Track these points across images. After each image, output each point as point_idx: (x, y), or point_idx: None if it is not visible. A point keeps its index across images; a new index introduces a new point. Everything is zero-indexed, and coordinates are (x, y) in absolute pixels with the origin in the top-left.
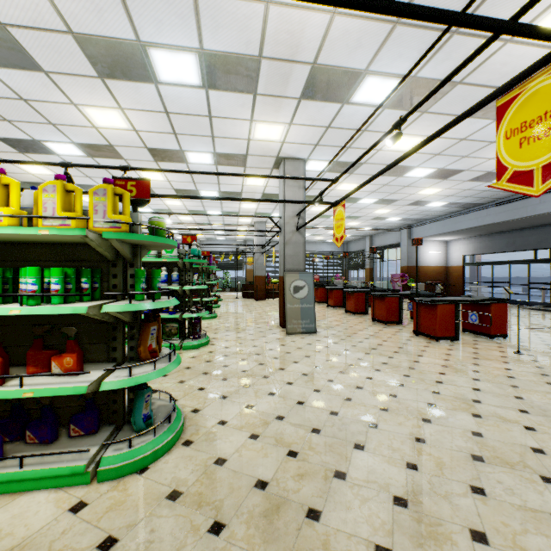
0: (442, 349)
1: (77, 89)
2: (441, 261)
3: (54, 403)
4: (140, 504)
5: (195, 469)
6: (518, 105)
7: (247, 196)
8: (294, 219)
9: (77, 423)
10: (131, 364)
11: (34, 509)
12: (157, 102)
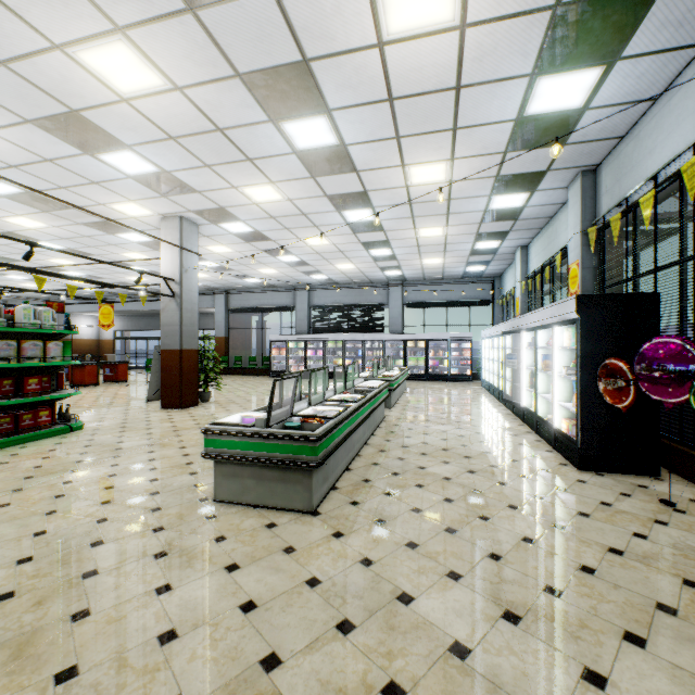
0: (89, 389)
1: None
2: (95, 334)
3: None
4: None
5: None
6: (103, 308)
7: None
8: None
9: None
10: None
11: None
12: None
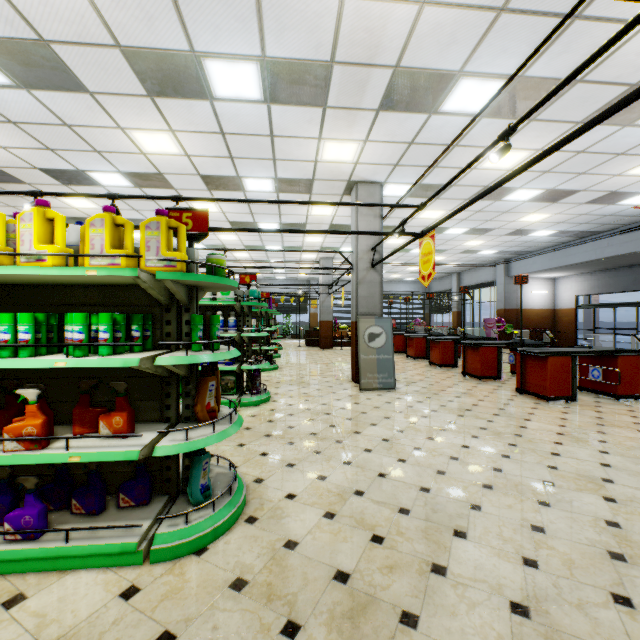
0: (554, 411)
1: (124, 111)
2: (547, 302)
3: (102, 467)
4: (200, 594)
5: (262, 553)
6: None
7: (312, 228)
8: (369, 253)
9: (126, 491)
10: (186, 425)
11: (81, 591)
12: (212, 121)
